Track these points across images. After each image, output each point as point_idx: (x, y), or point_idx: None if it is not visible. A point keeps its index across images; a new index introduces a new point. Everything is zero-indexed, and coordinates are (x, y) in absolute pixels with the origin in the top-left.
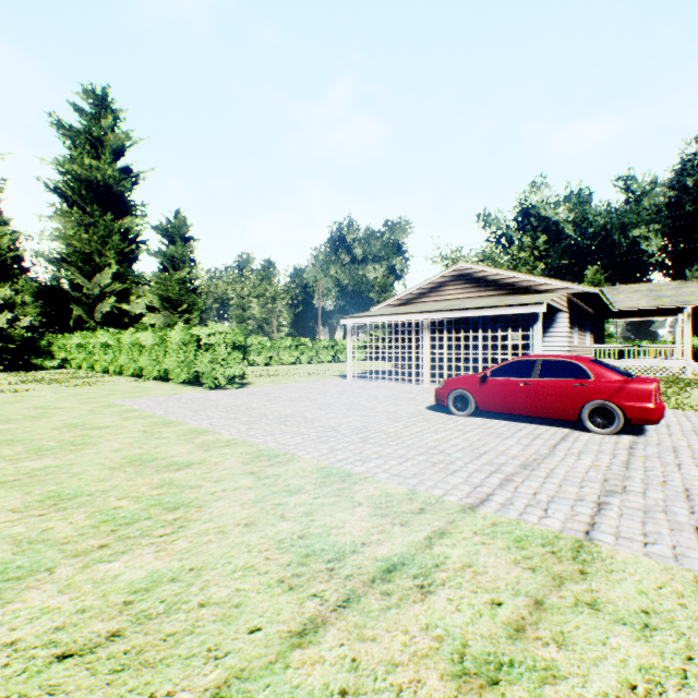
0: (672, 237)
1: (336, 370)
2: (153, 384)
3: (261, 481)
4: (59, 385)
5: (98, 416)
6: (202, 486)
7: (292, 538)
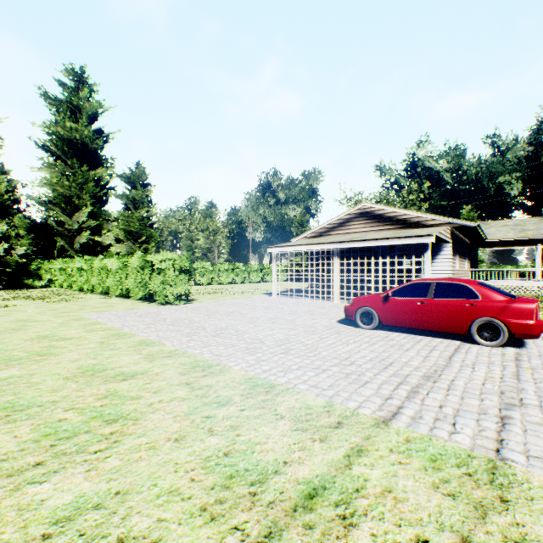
0: (530, 183)
1: (263, 288)
2: (117, 300)
3: (194, 392)
4: (42, 301)
5: (66, 328)
6: (141, 397)
7: (218, 455)
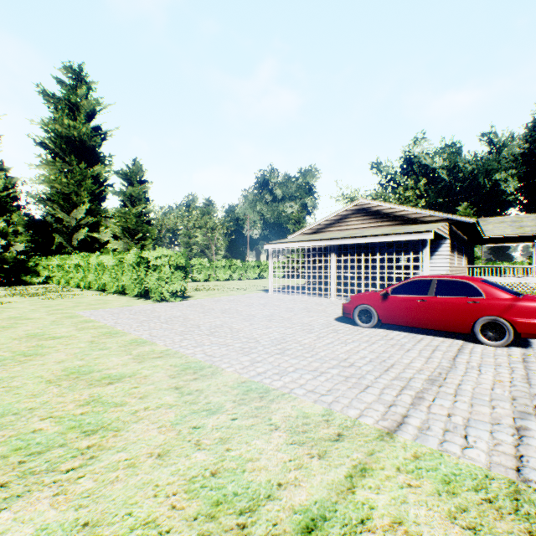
0: (526, 180)
1: (260, 285)
2: (112, 297)
3: (183, 398)
4: (37, 298)
5: (58, 326)
6: (126, 404)
7: (204, 475)
